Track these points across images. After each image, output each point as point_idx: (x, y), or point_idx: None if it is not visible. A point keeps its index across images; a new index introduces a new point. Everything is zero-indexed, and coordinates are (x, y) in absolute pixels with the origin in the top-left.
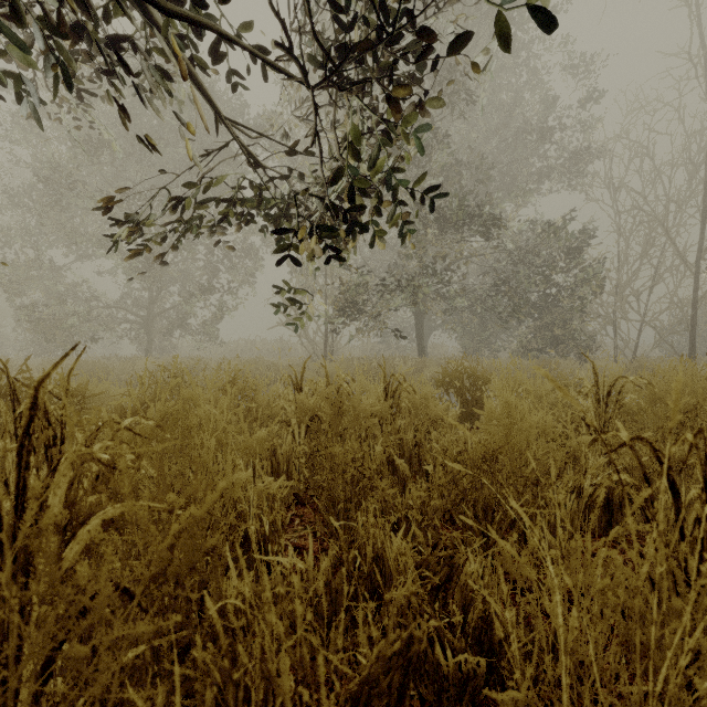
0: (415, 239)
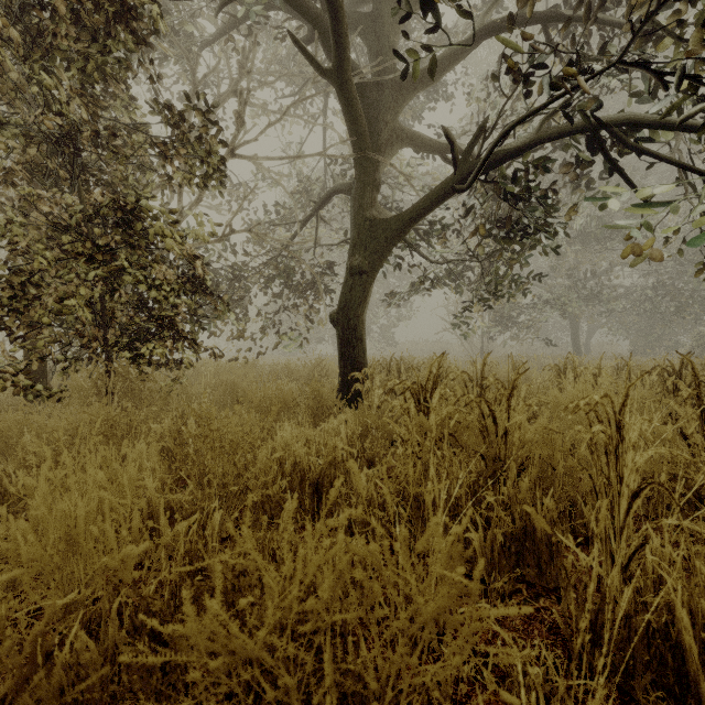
0: (561, 257)
